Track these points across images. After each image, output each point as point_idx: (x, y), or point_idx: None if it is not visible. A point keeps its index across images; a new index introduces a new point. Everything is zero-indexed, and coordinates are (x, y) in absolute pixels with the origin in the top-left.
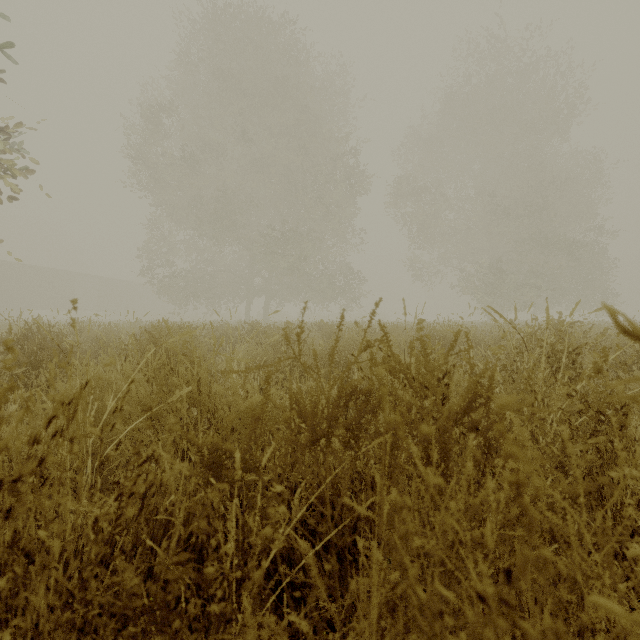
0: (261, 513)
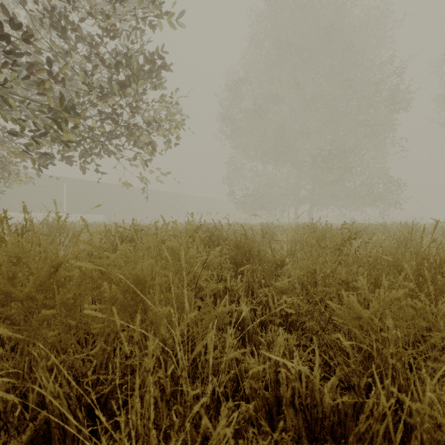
0: None
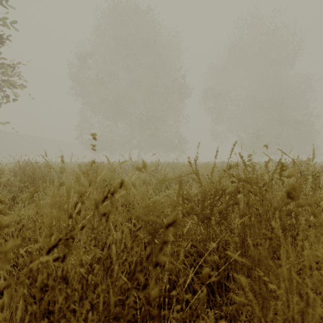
0: (177, 259)
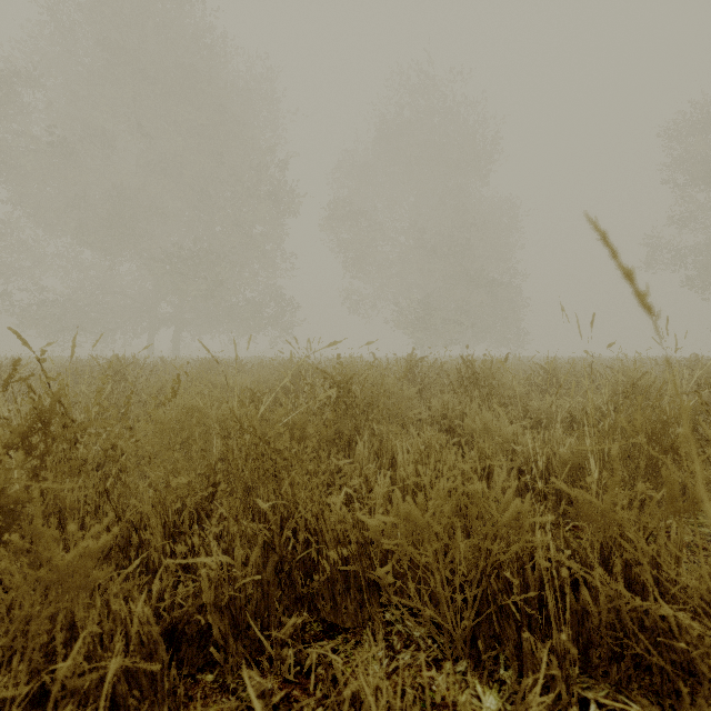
0: None
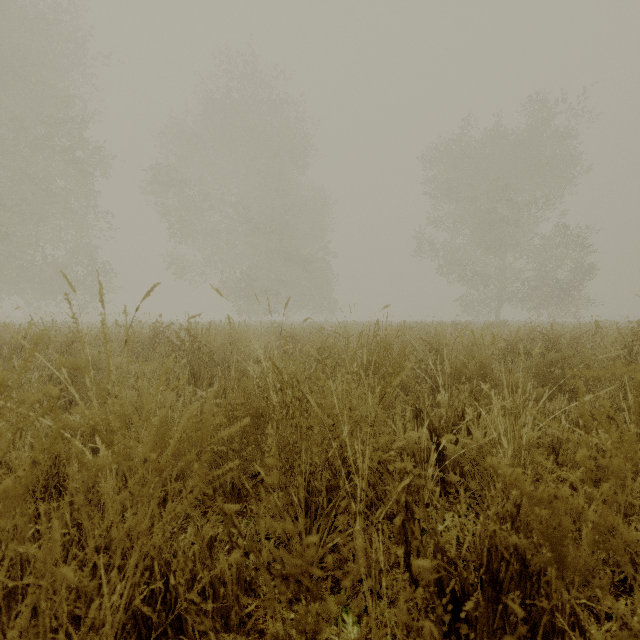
0: None
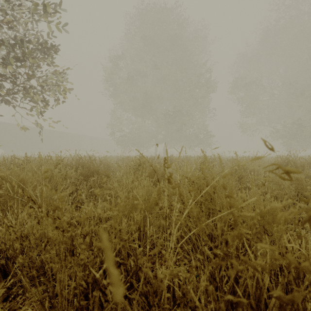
0: None
